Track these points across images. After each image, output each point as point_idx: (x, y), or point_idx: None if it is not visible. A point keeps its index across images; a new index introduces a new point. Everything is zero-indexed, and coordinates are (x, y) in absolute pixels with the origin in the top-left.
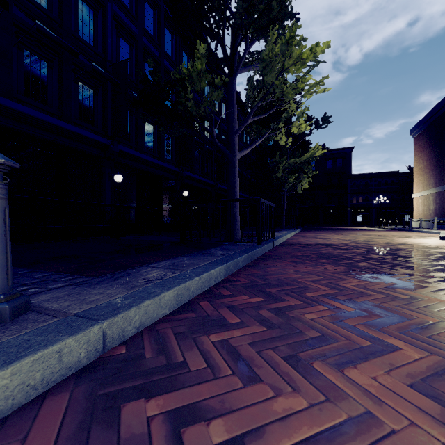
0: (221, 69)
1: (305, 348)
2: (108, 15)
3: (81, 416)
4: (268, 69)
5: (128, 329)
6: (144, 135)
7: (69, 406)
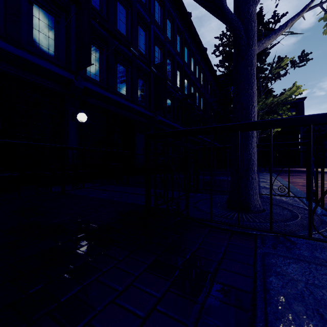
0: (190, 23)
1: None
2: None
3: None
4: None
5: None
6: (115, 77)
7: None
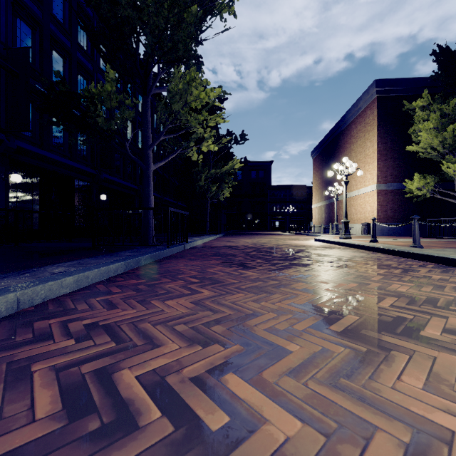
0: None
1: (153, 297)
2: None
3: (9, 328)
4: (175, 100)
5: (36, 299)
6: (51, 132)
7: (0, 327)
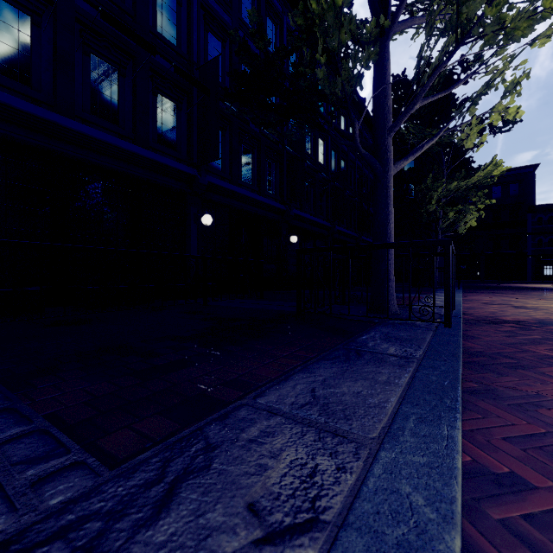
0: None
1: None
2: (194, 2)
3: None
4: None
5: None
6: (240, 162)
7: None
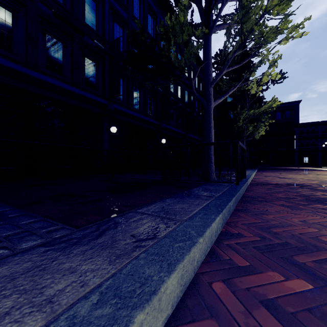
0: None
1: None
2: (106, 6)
3: None
4: (248, 16)
5: None
6: (132, 97)
7: None
